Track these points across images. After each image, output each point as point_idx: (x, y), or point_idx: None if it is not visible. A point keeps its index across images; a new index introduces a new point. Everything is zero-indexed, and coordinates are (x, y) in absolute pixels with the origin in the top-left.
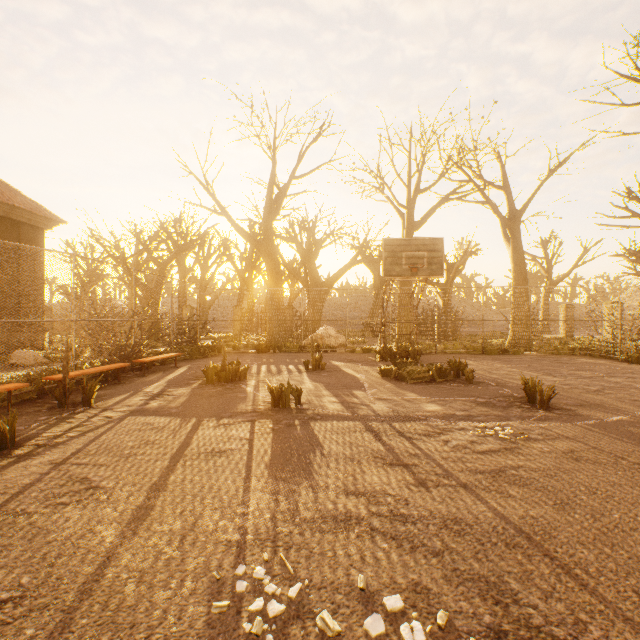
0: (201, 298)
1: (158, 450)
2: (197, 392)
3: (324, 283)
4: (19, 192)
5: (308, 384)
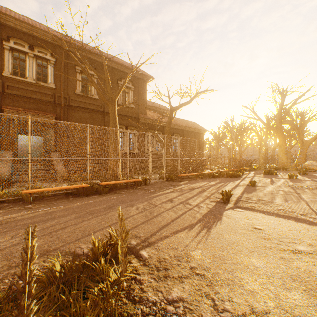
0: (240, 149)
1: (266, 179)
2: (264, 175)
3: (310, 141)
4: (198, 125)
5: (299, 177)
